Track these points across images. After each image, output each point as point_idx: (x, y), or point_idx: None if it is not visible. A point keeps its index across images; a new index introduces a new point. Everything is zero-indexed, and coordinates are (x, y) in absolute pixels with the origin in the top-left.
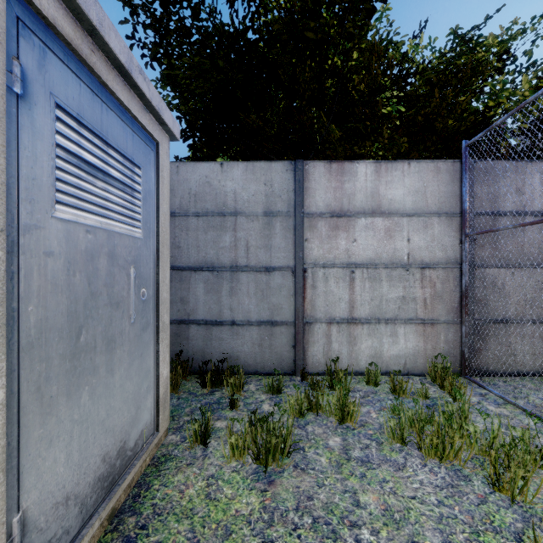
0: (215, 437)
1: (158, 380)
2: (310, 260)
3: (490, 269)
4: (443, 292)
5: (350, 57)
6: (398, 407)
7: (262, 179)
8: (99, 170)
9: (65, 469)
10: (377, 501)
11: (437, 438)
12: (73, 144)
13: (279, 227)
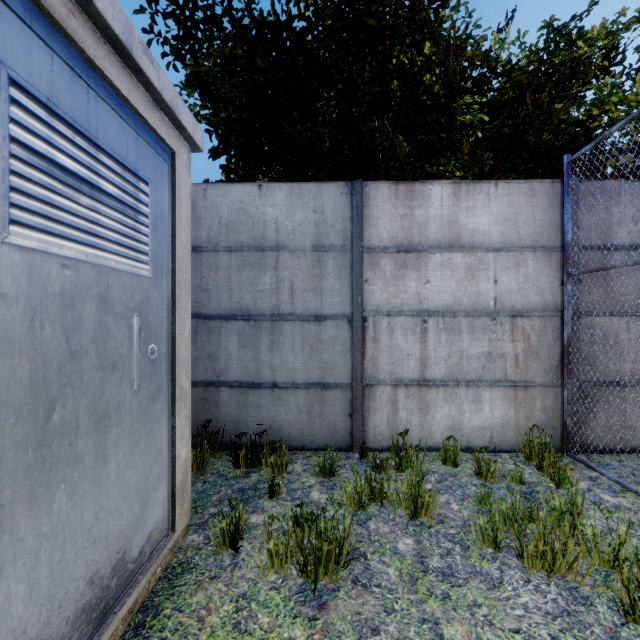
0: (248, 537)
1: (173, 464)
2: (371, 307)
3: (600, 317)
4: (539, 346)
5: (422, 50)
6: (489, 500)
7: (311, 205)
8: (84, 181)
9: (27, 607)
10: (468, 637)
11: (544, 544)
12: (40, 141)
13: (332, 265)
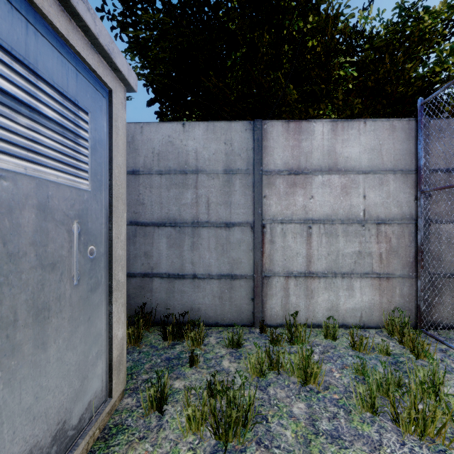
0: (172, 401)
1: (111, 343)
2: (268, 216)
3: (445, 224)
4: (398, 247)
5: (307, 19)
6: (366, 372)
7: (222, 138)
8: (22, 103)
9: None
10: None
11: (416, 412)
12: None
13: (239, 185)
